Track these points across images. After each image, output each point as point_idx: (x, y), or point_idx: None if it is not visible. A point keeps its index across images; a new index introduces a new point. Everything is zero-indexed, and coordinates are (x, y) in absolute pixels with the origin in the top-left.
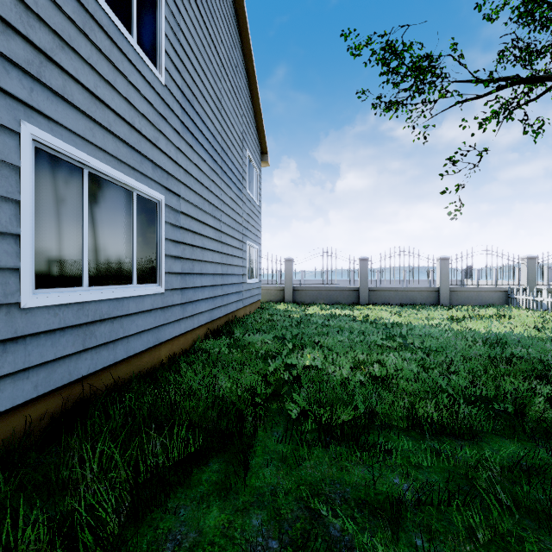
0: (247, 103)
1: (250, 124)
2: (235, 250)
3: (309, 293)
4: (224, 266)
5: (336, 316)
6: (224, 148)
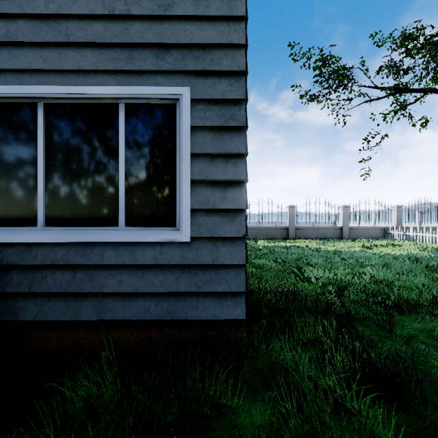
0: None
1: None
2: None
3: (252, 231)
4: None
5: (288, 247)
6: None
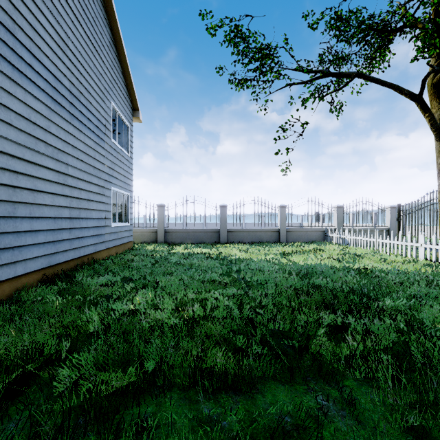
0: (111, 58)
1: (116, 79)
2: (92, 195)
3: (178, 234)
4: (74, 209)
5: (194, 255)
6: (74, 93)
